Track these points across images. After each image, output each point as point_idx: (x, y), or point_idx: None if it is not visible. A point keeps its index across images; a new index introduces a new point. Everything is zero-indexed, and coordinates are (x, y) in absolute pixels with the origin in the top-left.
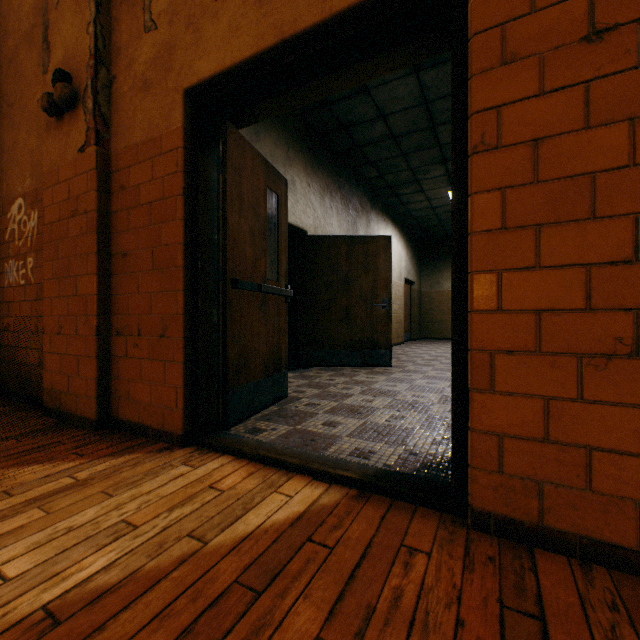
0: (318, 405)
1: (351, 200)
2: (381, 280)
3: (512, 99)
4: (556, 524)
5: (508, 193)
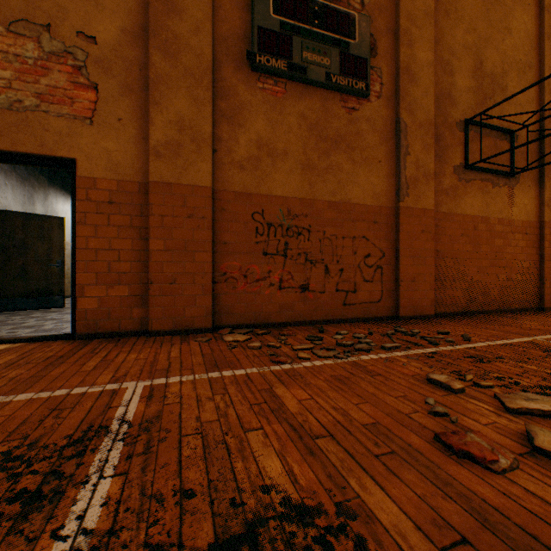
0: (1, 328)
1: (28, 178)
2: (56, 247)
3: (90, 211)
4: (102, 331)
5: (89, 238)
